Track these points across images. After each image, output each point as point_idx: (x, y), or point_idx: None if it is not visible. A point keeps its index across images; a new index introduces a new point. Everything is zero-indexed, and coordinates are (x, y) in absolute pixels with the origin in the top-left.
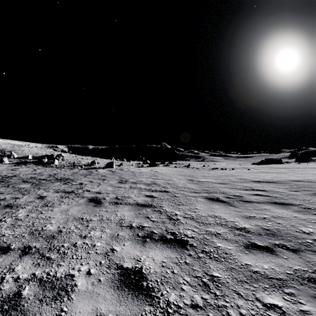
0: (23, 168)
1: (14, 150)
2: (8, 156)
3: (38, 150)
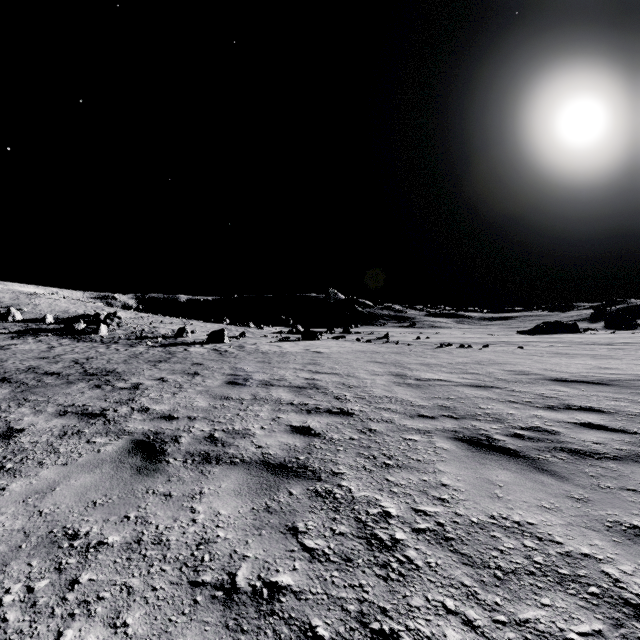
0: (28, 344)
1: (18, 305)
2: (1, 317)
3: (70, 304)
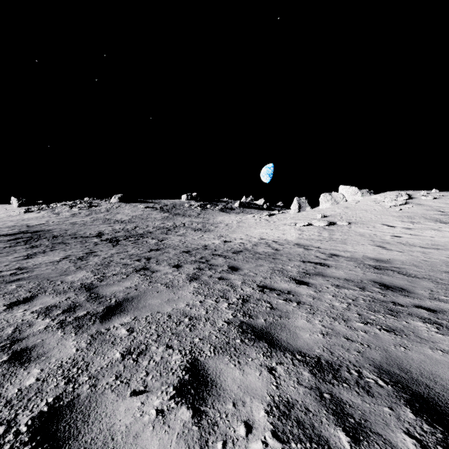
0: None
1: None
2: None
3: None
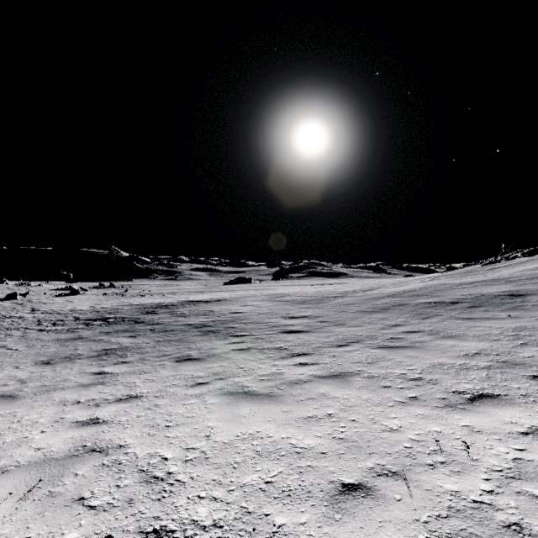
0: None
1: None
2: None
3: None
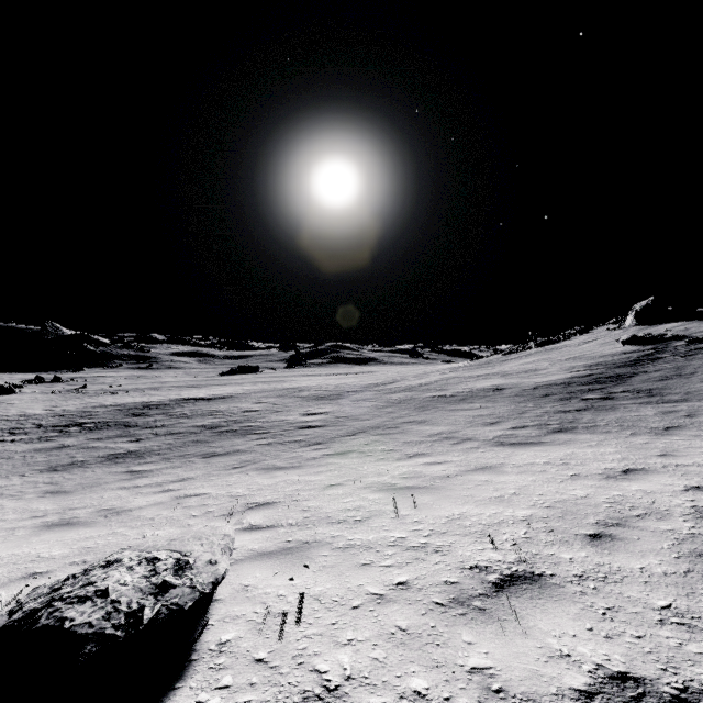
0: None
1: None
2: None
3: None
